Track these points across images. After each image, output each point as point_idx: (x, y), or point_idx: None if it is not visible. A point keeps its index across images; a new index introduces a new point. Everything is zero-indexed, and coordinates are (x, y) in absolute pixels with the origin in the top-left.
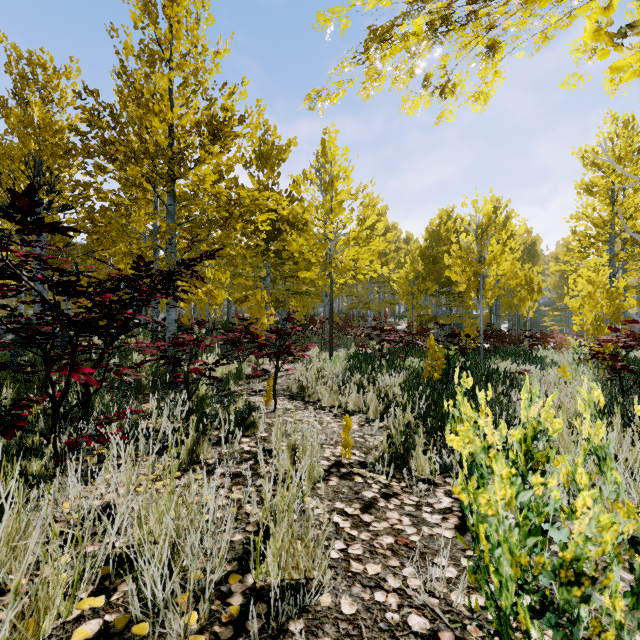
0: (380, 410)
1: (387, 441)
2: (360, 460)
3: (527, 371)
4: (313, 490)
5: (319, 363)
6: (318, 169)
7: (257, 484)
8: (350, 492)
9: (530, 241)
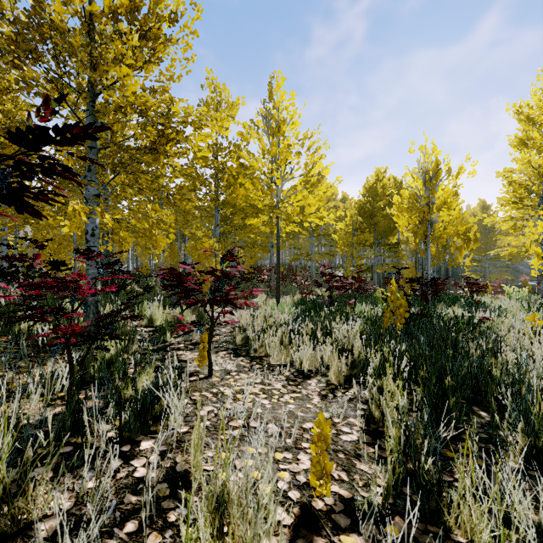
0: (344, 372)
1: (368, 429)
2: (344, 495)
3: (488, 319)
4: None
5: (266, 310)
6: (265, 117)
7: None
8: None
9: None
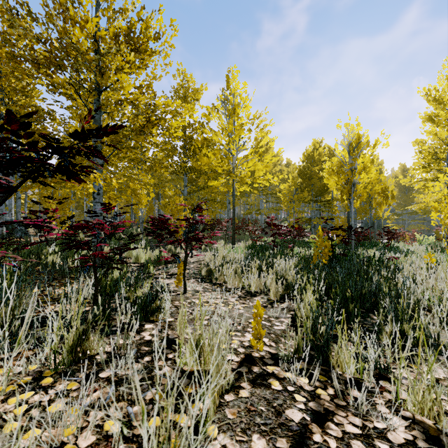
0: (280, 292)
1: (293, 324)
2: (271, 352)
3: (396, 258)
4: (220, 408)
5: (224, 252)
6: (223, 101)
7: (146, 398)
8: (269, 411)
9: (377, 165)
